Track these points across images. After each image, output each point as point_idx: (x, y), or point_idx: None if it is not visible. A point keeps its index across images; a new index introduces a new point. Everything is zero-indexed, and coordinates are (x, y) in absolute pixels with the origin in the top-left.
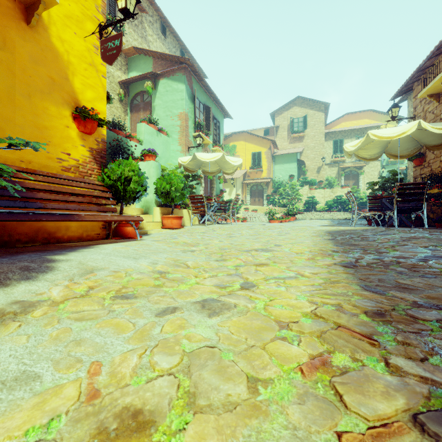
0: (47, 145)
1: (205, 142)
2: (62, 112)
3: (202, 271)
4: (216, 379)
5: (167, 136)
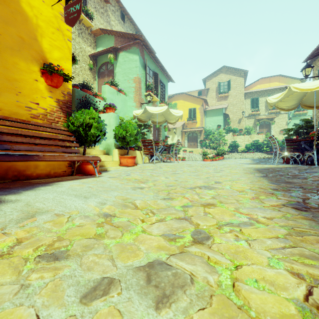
0: (17, 95)
1: (154, 100)
2: (31, 67)
3: (149, 213)
4: None
5: (125, 95)
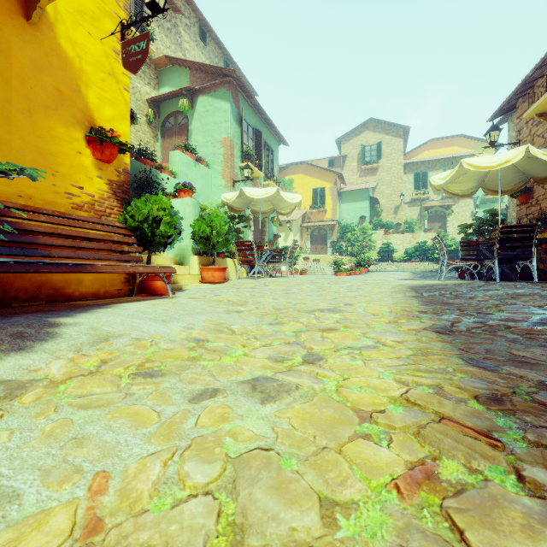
0: (54, 176)
1: (255, 175)
2: (72, 133)
3: (251, 339)
4: (274, 502)
5: (207, 167)
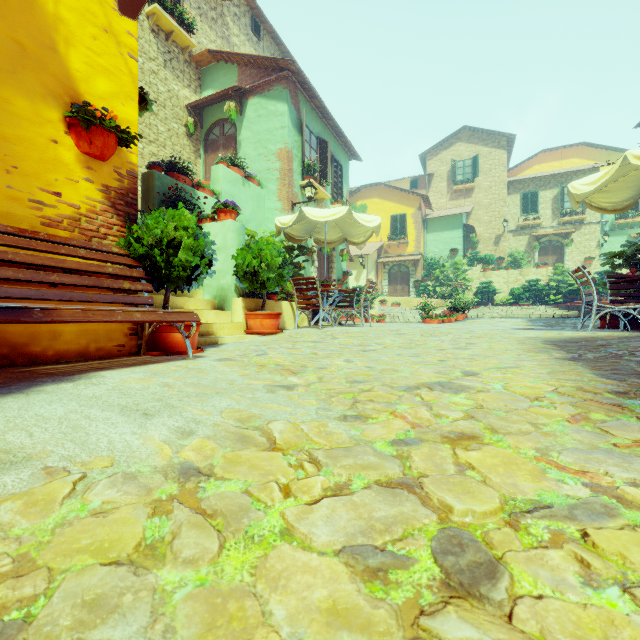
0: (9, 173)
1: (319, 196)
2: (43, 112)
3: (305, 464)
4: None
5: (259, 187)
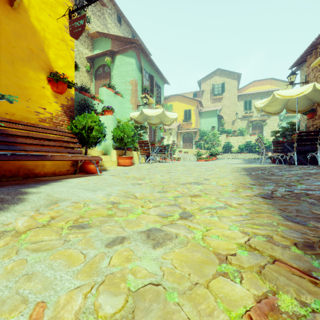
0: (27, 101)
1: (150, 102)
2: (39, 76)
3: (147, 202)
4: None
5: (122, 97)
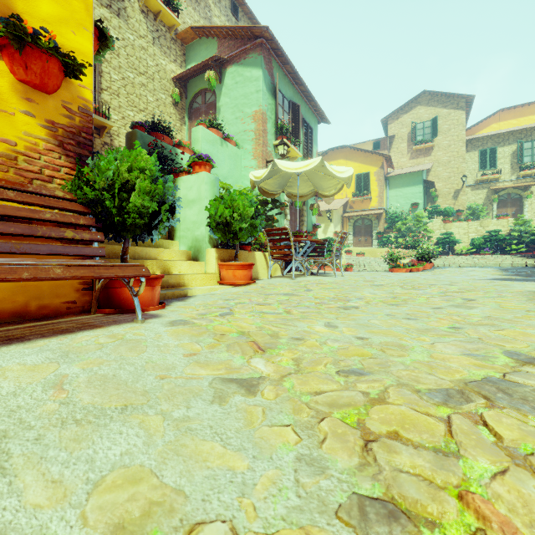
0: None
1: (291, 155)
2: None
3: None
4: None
5: (237, 147)
